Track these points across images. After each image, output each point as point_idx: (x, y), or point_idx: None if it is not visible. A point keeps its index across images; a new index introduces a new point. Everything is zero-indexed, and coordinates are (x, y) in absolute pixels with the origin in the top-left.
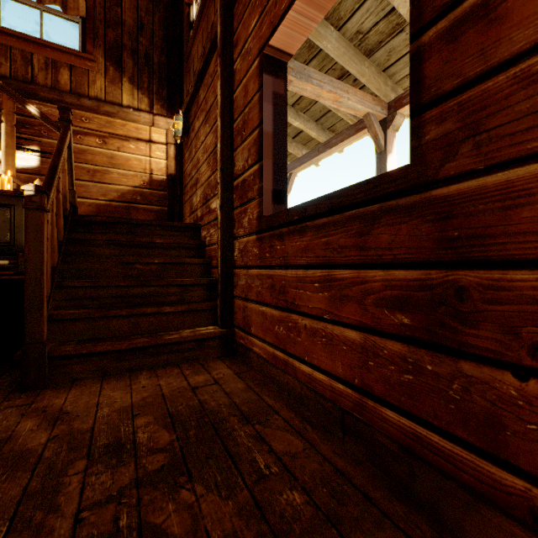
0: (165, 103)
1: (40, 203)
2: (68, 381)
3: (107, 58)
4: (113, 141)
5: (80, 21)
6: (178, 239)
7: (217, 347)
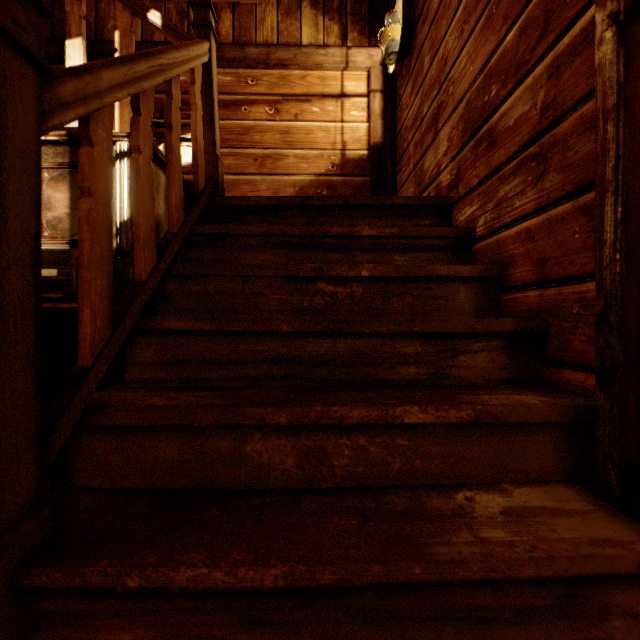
0: (365, 26)
1: None
2: None
3: None
4: (289, 107)
5: None
6: (409, 227)
7: None
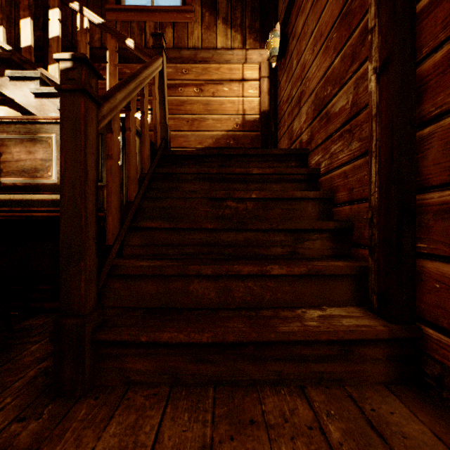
0: (257, 35)
1: (80, 81)
2: (122, 383)
3: (203, 5)
4: (209, 87)
5: None
6: (281, 168)
7: (380, 361)
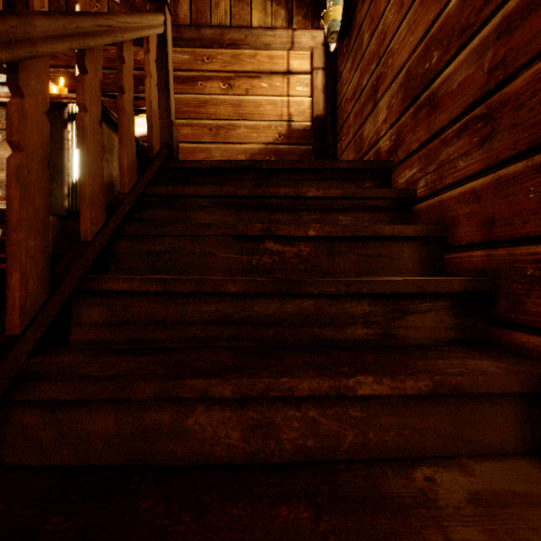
0: (308, 11)
1: None
2: None
3: None
4: (240, 82)
5: None
6: (353, 188)
7: None
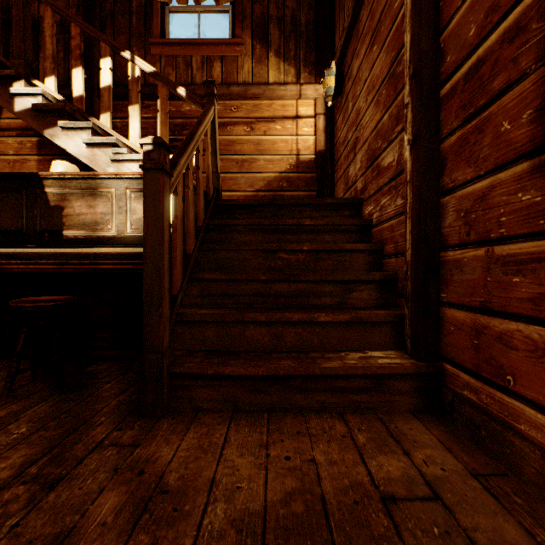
0: (313, 68)
1: (159, 161)
2: (191, 409)
3: (253, 37)
4: (260, 126)
5: (230, 8)
6: (333, 219)
7: (408, 393)
